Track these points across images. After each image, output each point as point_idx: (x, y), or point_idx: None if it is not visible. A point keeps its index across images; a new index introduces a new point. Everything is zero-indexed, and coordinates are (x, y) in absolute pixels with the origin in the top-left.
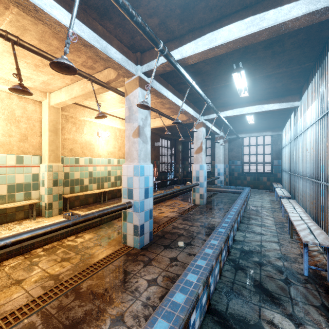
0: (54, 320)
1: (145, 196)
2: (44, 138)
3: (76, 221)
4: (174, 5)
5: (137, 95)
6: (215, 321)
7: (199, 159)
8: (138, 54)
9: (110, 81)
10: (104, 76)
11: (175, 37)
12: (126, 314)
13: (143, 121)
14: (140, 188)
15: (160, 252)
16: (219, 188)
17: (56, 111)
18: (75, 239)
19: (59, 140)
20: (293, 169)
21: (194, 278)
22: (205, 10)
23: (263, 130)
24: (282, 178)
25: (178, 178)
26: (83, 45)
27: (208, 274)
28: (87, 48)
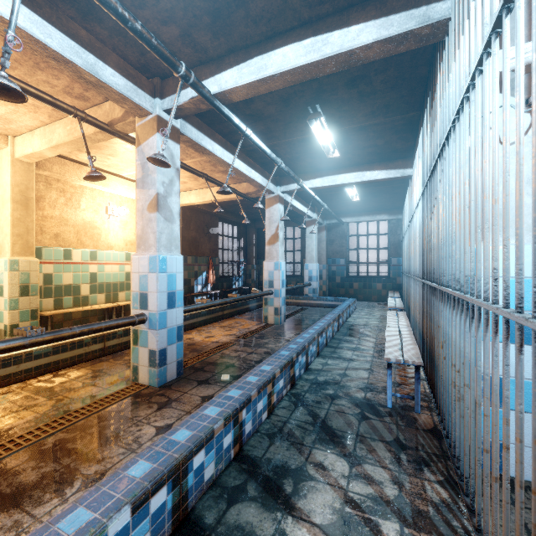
0: None
1: (169, 304)
2: (4, 214)
3: (37, 340)
4: (198, 10)
5: (155, 145)
6: (242, 470)
7: (274, 253)
8: (156, 80)
9: (114, 121)
10: (104, 113)
11: (210, 59)
12: (109, 472)
13: (165, 186)
14: (159, 291)
15: (189, 389)
16: (310, 301)
17: (26, 169)
18: (51, 379)
19: (33, 218)
20: (409, 269)
21: (214, 411)
22: (247, 21)
23: (377, 212)
24: (402, 284)
25: (250, 287)
26: (52, 58)
27: (240, 407)
28: (60, 63)
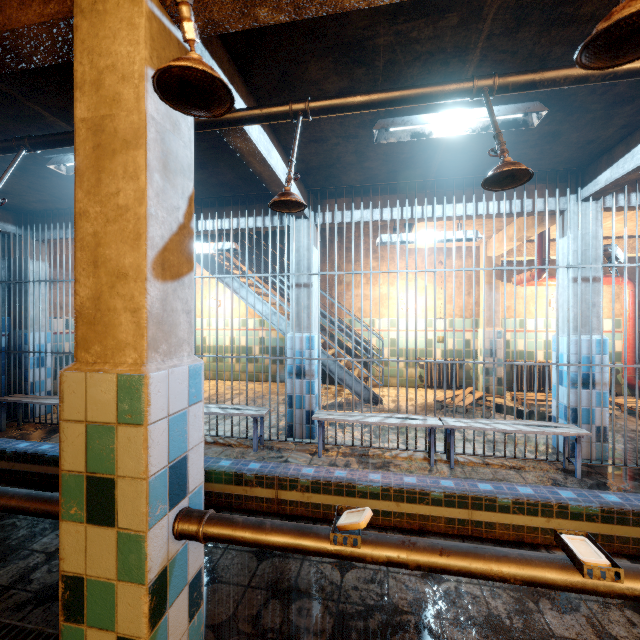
0: None
1: None
2: None
3: None
4: None
5: None
6: None
7: (182, 324)
8: None
9: None
10: None
11: None
12: None
13: None
14: None
15: None
16: None
17: None
18: None
19: None
20: (239, 347)
21: None
22: None
23: None
24: (29, 377)
25: None
26: None
27: None
28: None
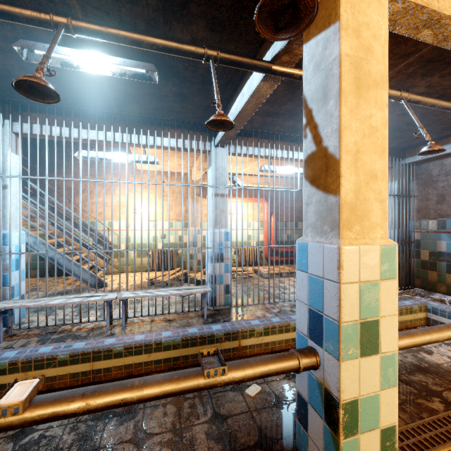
0: (448, 382)
1: None
2: None
3: None
4: None
5: None
6: None
7: None
8: None
9: None
10: None
11: None
12: None
13: None
14: None
15: None
16: None
17: None
18: None
19: None
20: None
21: None
22: None
23: None
24: None
25: None
26: None
27: None
28: None
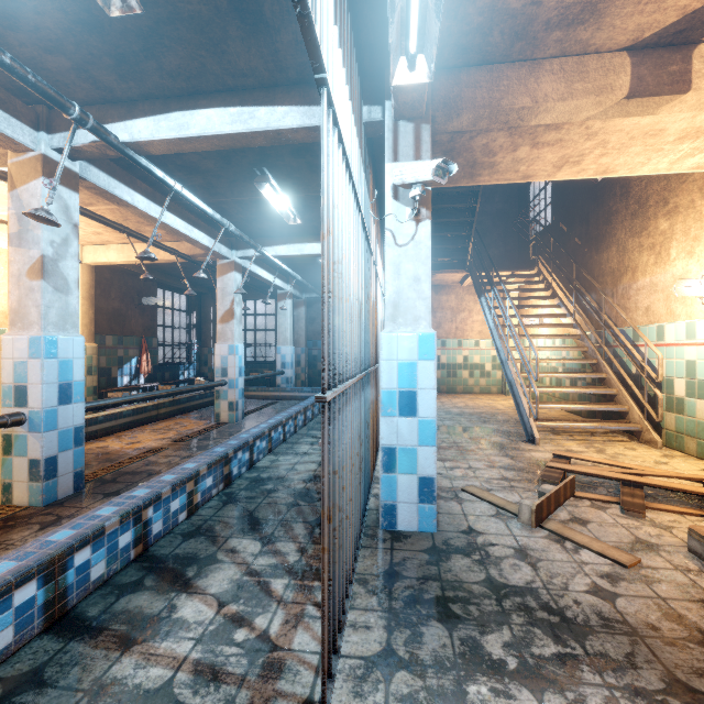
0: None
1: (62, 399)
2: None
3: None
4: (95, 49)
5: (39, 192)
6: (142, 568)
7: (228, 334)
8: (41, 108)
9: None
10: None
11: (119, 99)
12: None
13: (55, 246)
14: (46, 383)
15: (90, 504)
16: (283, 393)
17: None
18: None
19: None
20: None
21: (110, 511)
22: (161, 73)
23: None
24: None
25: (205, 377)
26: None
27: (144, 504)
28: None
